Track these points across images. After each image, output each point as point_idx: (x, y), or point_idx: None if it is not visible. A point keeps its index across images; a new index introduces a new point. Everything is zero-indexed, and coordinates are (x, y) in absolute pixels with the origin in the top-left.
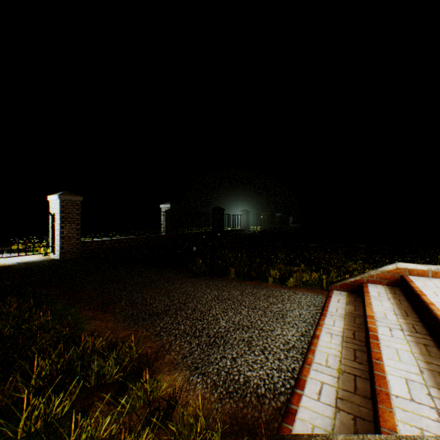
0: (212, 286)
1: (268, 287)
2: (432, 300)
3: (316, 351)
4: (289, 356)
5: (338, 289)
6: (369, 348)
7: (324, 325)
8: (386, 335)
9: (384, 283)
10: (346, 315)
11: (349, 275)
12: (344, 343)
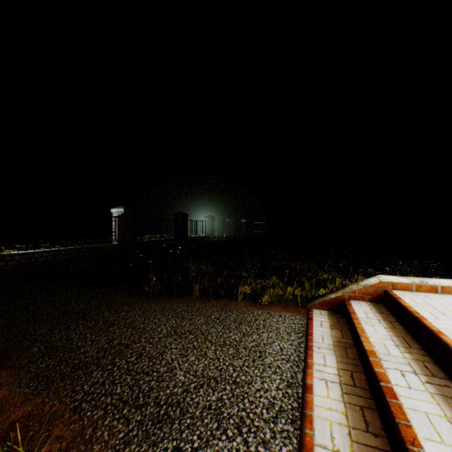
0: (169, 312)
1: (238, 307)
2: (436, 326)
3: (314, 419)
4: (278, 431)
5: (318, 308)
6: (393, 418)
7: (315, 366)
8: (403, 387)
9: (367, 299)
10: (336, 346)
11: (323, 287)
12: (345, 396)
